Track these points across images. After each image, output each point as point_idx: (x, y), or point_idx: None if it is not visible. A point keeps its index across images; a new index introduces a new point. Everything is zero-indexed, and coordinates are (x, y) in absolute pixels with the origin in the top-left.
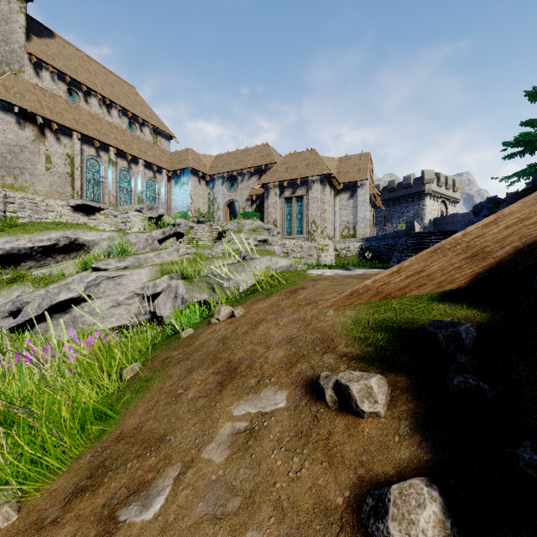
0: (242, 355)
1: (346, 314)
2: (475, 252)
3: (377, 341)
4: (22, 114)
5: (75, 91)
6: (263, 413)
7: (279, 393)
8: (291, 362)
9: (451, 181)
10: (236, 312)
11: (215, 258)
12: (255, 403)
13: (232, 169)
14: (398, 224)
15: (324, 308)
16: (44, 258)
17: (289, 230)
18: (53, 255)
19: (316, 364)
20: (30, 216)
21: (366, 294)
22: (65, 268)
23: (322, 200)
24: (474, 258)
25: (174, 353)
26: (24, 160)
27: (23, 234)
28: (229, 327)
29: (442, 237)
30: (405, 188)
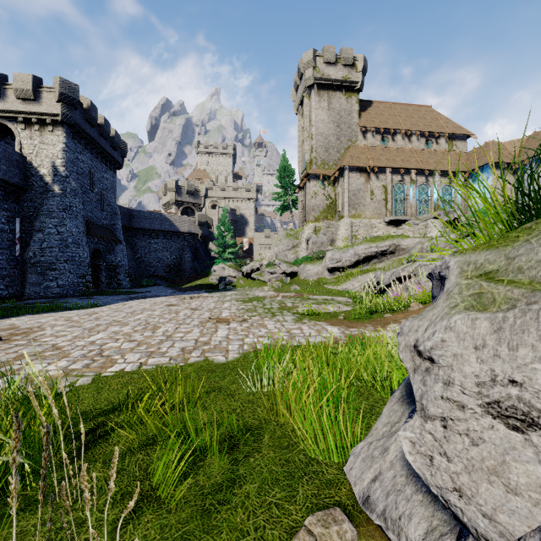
0: None
1: None
2: None
3: None
4: (359, 169)
5: (385, 136)
6: None
7: None
8: None
9: None
10: None
11: None
12: None
13: None
14: None
15: None
16: (382, 257)
17: None
18: (386, 255)
19: None
20: (363, 232)
21: None
22: (393, 262)
23: None
24: None
25: None
26: (360, 198)
27: (372, 244)
28: None
29: None
30: None
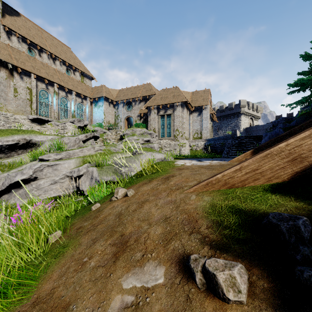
0: (131, 230)
1: (204, 199)
2: (294, 157)
3: (230, 225)
4: None
5: (32, 49)
6: (146, 288)
7: (158, 269)
8: (167, 239)
9: (256, 106)
10: (128, 193)
11: (117, 153)
12: (140, 277)
13: (128, 97)
14: (225, 131)
15: (188, 193)
16: (10, 151)
17: (163, 134)
18: (15, 150)
19: (186, 243)
20: (4, 125)
21: (217, 184)
22: (23, 158)
23: (182, 117)
24: (294, 161)
25: (85, 224)
26: (0, 91)
27: None
28: (123, 205)
29: (253, 139)
30: (229, 110)
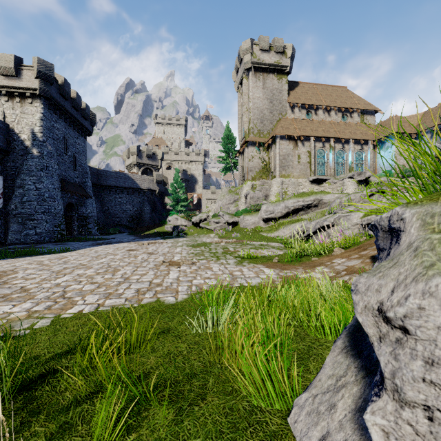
0: None
1: None
2: None
3: None
4: (288, 138)
5: (309, 111)
6: None
7: None
8: None
9: None
10: None
11: None
12: None
13: None
14: None
15: None
16: (307, 209)
17: None
18: (311, 208)
19: None
20: (292, 189)
21: None
22: (317, 214)
23: None
24: None
25: None
26: (289, 161)
27: (299, 199)
28: None
29: None
30: None
